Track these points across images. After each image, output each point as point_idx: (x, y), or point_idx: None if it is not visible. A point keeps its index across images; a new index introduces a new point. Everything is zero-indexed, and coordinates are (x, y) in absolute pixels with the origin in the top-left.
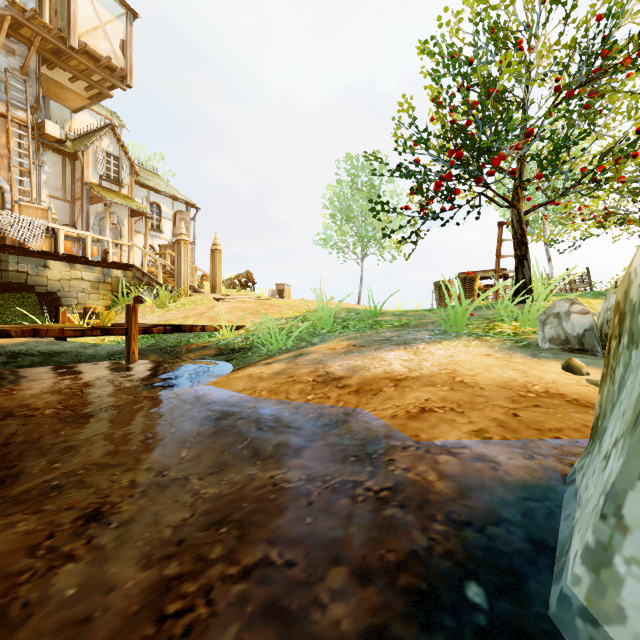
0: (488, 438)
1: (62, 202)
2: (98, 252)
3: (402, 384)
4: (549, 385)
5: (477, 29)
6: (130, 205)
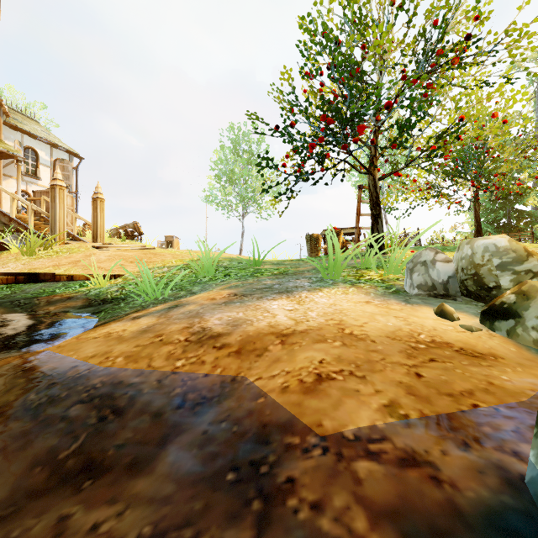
0: (405, 417)
1: None
2: None
3: (290, 340)
4: (432, 333)
5: (344, 13)
6: None
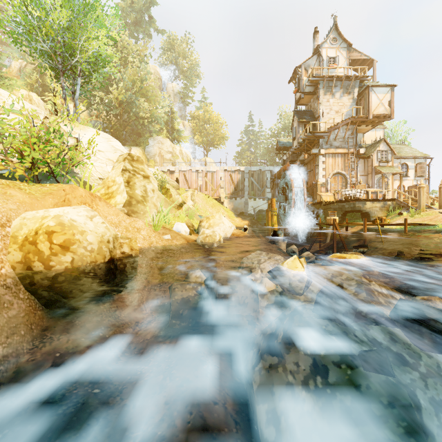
0: None
1: (363, 176)
2: (381, 196)
3: None
4: None
5: None
6: (393, 172)
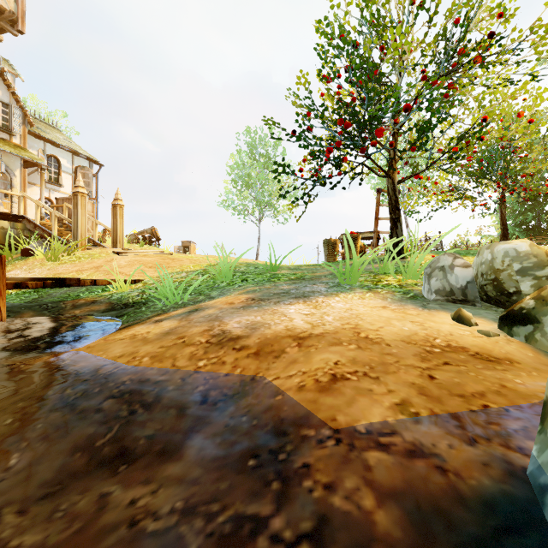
0: (415, 414)
1: None
2: None
3: (306, 343)
4: (448, 338)
5: (362, 15)
6: (21, 155)
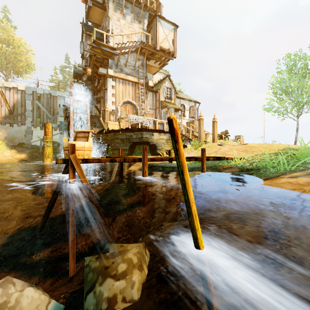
0: None
1: (152, 110)
2: (167, 128)
3: None
4: None
5: None
6: (176, 107)
